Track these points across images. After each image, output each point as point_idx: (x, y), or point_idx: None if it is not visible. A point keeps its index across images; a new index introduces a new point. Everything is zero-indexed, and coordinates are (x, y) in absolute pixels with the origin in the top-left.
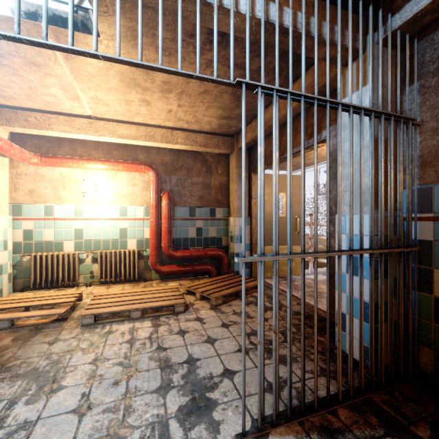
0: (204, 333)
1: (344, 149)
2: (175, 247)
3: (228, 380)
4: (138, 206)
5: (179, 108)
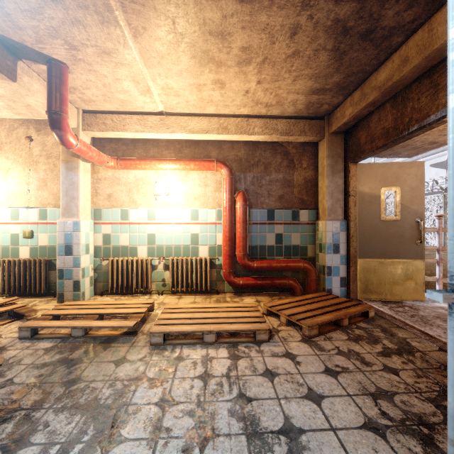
0: (300, 380)
1: None
2: (250, 257)
3: None
4: (210, 209)
5: (258, 85)
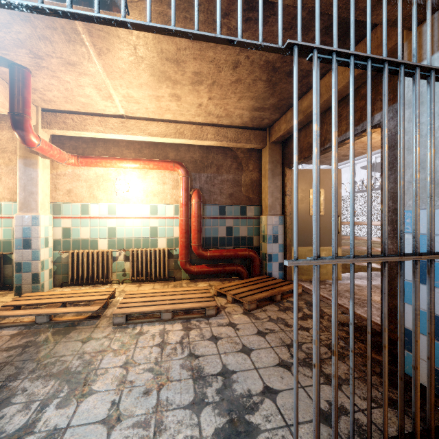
0: (238, 340)
1: (410, 131)
2: (204, 247)
3: (270, 401)
4: (168, 205)
5: (209, 101)
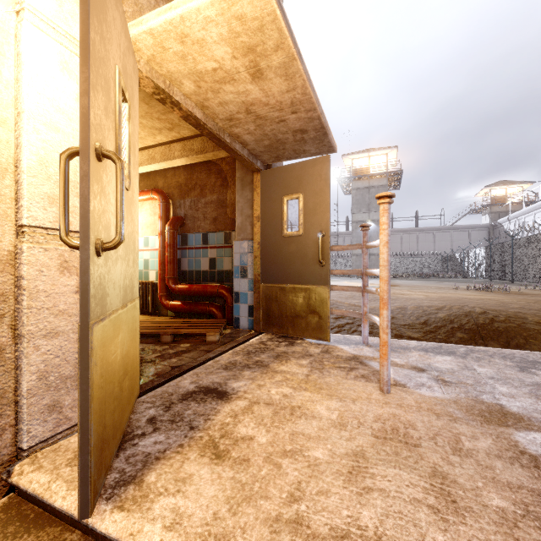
0: None
1: None
2: (188, 282)
3: None
4: (157, 236)
5: None
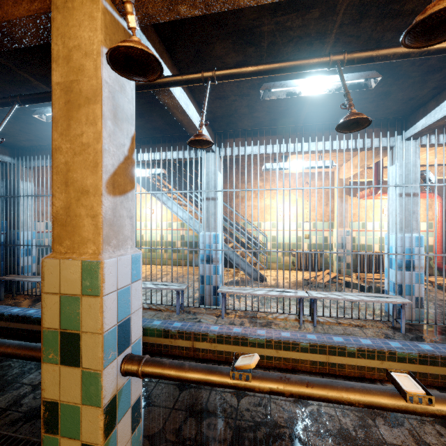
0: None
1: None
2: None
3: None
4: (421, 222)
5: None
